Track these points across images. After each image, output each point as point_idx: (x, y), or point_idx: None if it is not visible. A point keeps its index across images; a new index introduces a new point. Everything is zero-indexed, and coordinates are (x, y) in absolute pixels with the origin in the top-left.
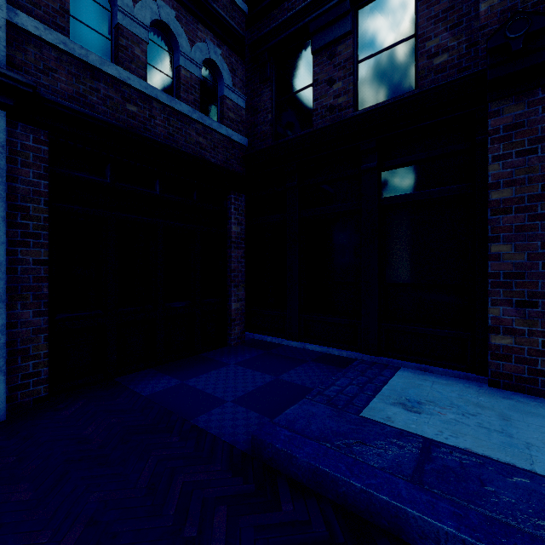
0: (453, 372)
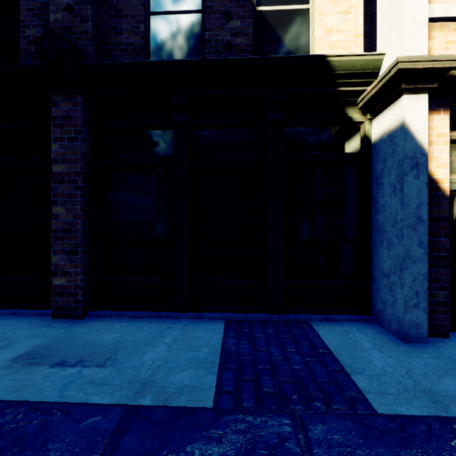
0: (34, 312)
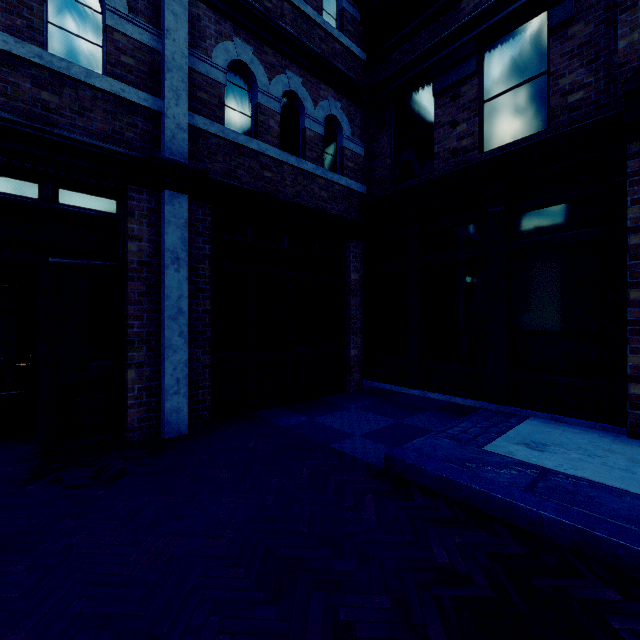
0: (588, 423)
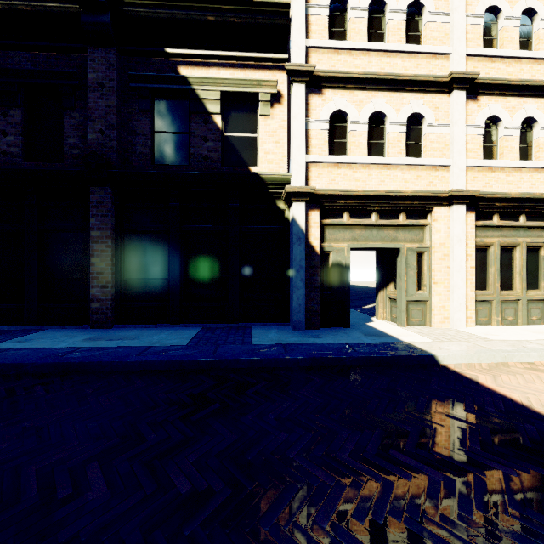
0: (77, 326)
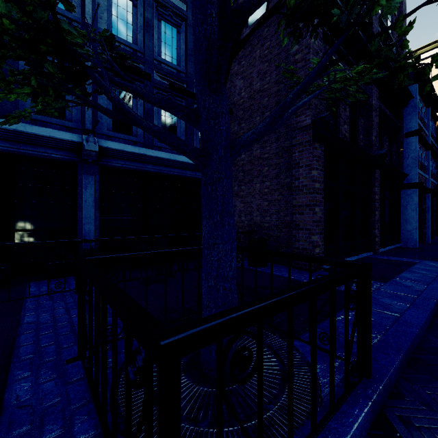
0: None
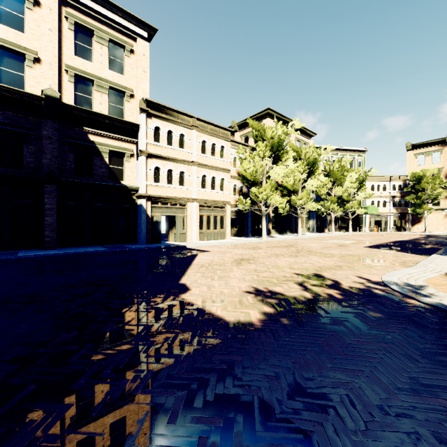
0: (36, 249)
